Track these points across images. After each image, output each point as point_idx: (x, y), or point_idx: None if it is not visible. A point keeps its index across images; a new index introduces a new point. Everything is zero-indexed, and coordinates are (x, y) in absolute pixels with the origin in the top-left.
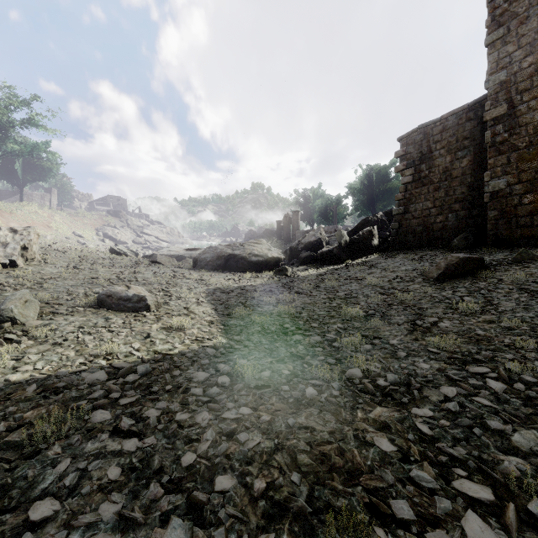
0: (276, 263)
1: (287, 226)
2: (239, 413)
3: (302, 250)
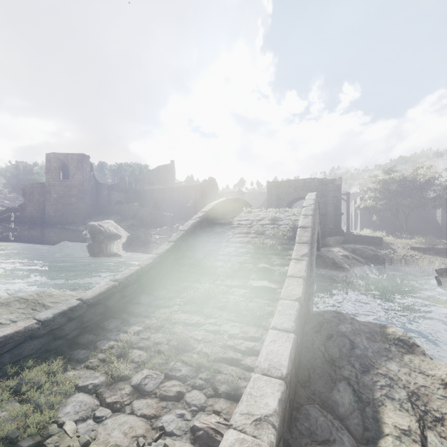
0: None
1: None
2: None
3: None
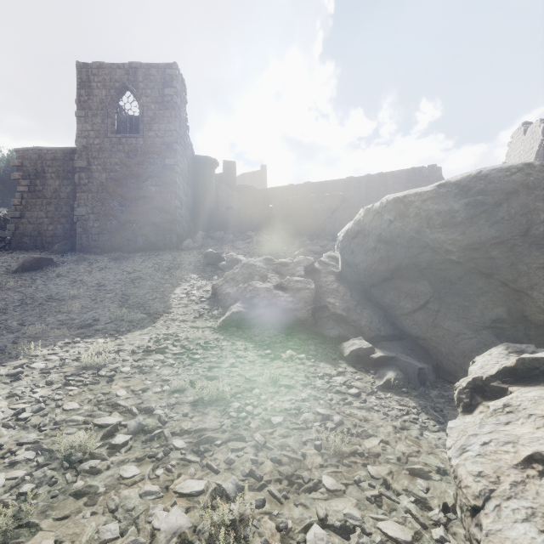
0: None
1: None
2: None
3: None
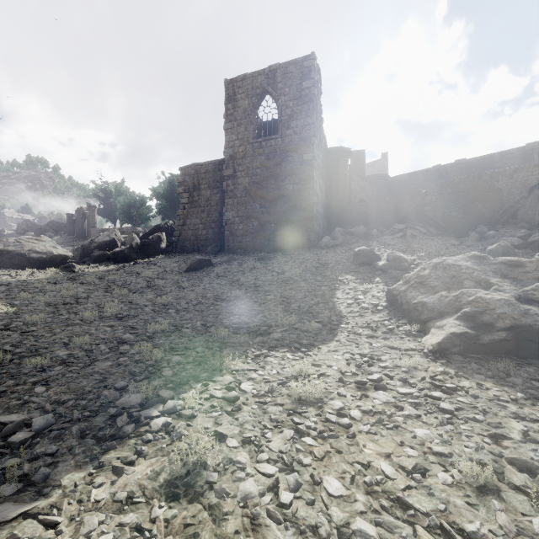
0: (64, 260)
1: (81, 221)
2: (32, 330)
3: (95, 248)
